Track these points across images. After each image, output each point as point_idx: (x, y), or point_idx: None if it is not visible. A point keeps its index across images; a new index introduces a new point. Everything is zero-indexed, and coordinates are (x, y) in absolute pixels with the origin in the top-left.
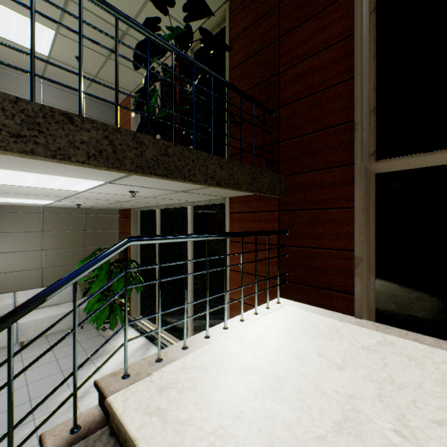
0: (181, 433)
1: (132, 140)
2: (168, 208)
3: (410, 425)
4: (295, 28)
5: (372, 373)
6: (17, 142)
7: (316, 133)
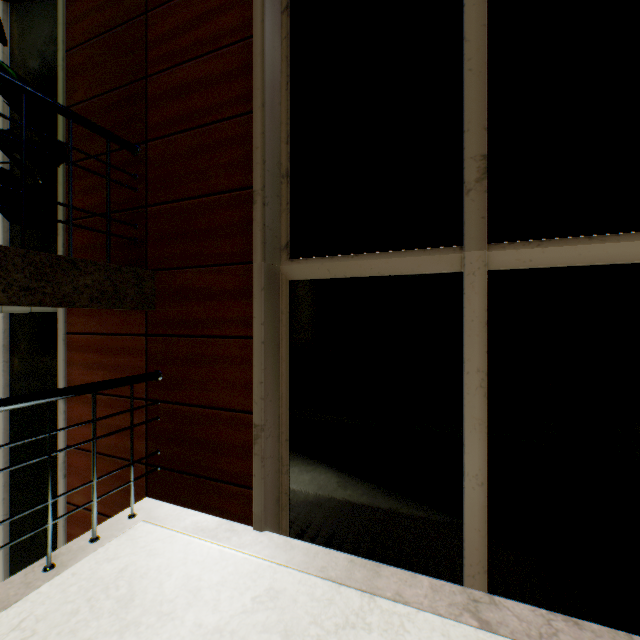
0: None
1: None
2: None
3: None
4: None
5: None
6: None
7: (201, 199)
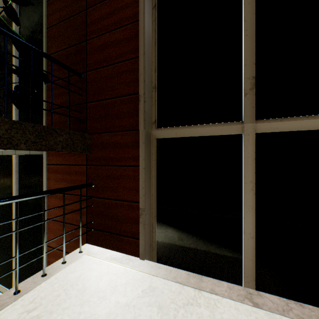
0: None
1: None
2: None
3: None
4: (98, 3)
5: None
6: None
7: (113, 99)
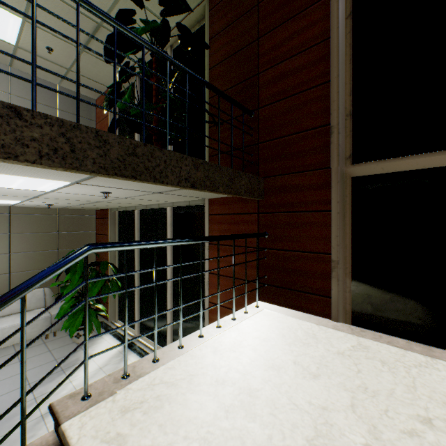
0: None
1: (94, 138)
2: (147, 209)
3: (382, 438)
4: (273, 28)
5: (346, 381)
6: None
7: (294, 136)
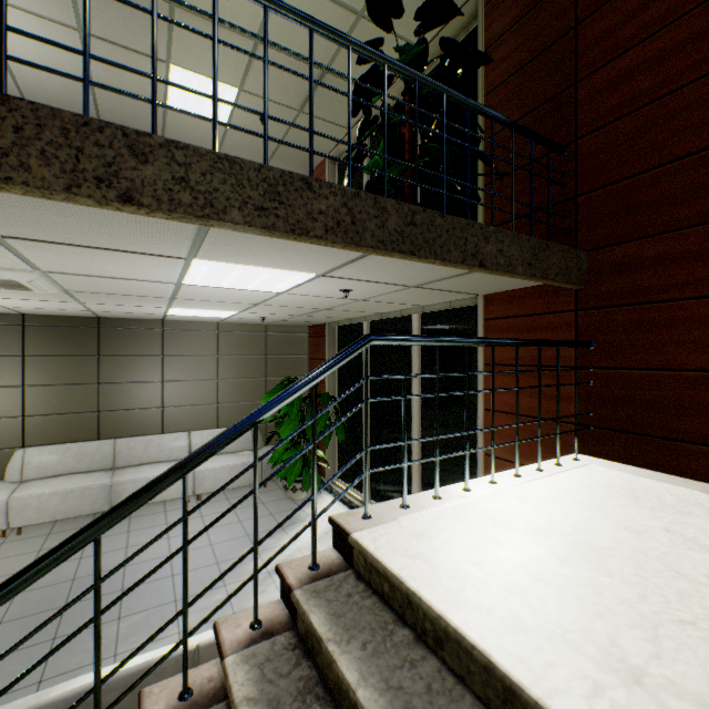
0: (459, 581)
1: (372, 207)
2: (381, 320)
3: None
4: (606, 1)
5: None
6: (260, 216)
7: (649, 173)
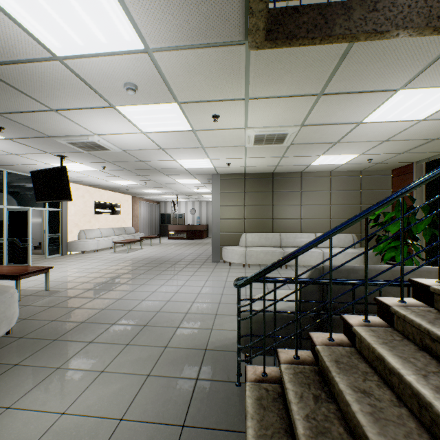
0: None
1: None
2: None
3: None
4: None
5: None
6: None
7: None
